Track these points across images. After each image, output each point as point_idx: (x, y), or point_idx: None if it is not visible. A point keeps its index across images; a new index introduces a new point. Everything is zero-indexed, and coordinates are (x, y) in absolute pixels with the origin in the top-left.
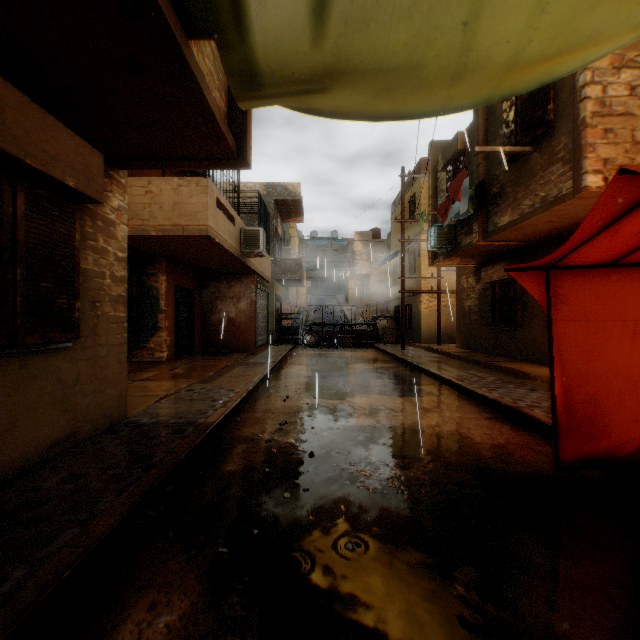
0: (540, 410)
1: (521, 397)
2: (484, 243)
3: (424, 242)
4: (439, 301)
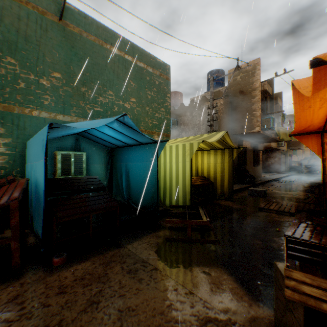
0: None
1: None
2: None
3: None
4: None
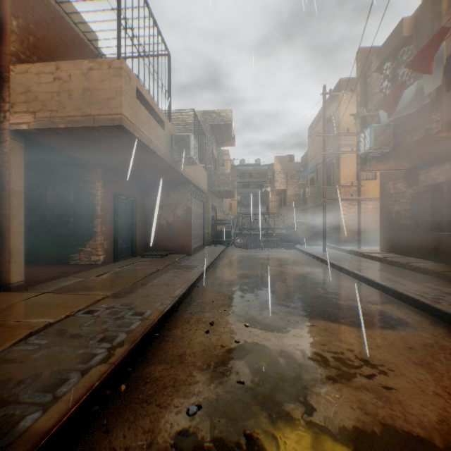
0: None
1: None
2: (445, 134)
3: (343, 155)
4: (359, 207)
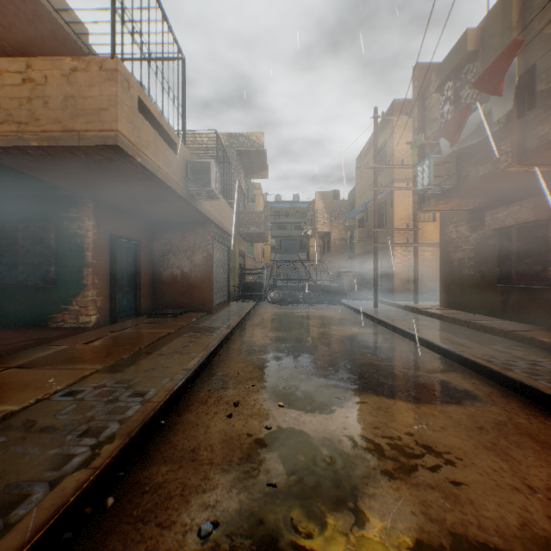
0: None
1: None
2: (516, 168)
3: (397, 191)
4: (416, 255)
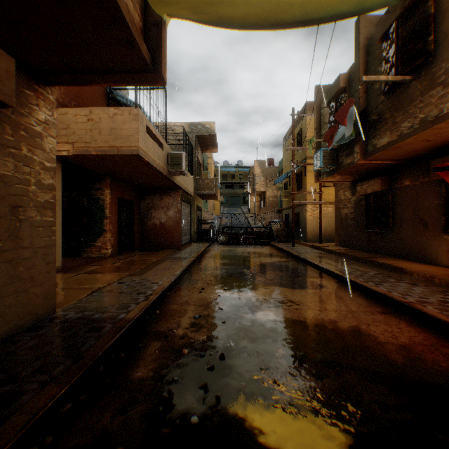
0: (432, 306)
1: (407, 292)
2: (363, 162)
3: (309, 165)
4: (321, 210)
